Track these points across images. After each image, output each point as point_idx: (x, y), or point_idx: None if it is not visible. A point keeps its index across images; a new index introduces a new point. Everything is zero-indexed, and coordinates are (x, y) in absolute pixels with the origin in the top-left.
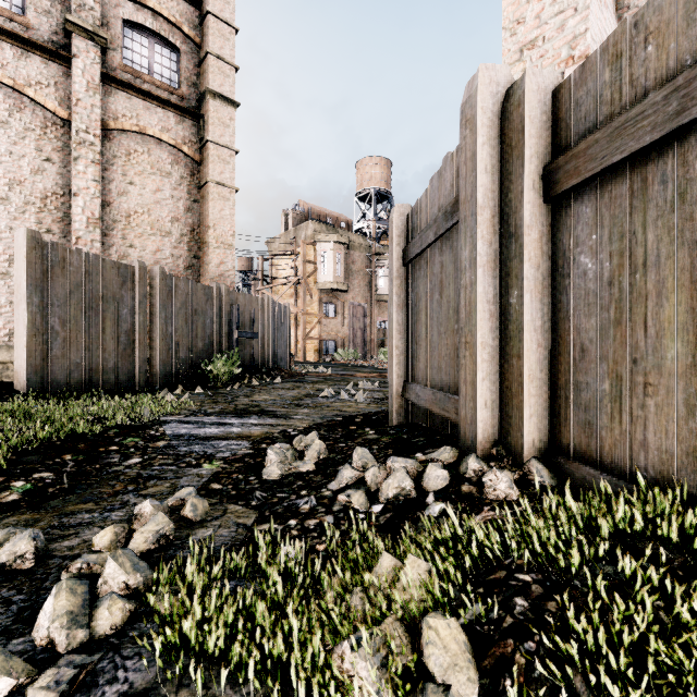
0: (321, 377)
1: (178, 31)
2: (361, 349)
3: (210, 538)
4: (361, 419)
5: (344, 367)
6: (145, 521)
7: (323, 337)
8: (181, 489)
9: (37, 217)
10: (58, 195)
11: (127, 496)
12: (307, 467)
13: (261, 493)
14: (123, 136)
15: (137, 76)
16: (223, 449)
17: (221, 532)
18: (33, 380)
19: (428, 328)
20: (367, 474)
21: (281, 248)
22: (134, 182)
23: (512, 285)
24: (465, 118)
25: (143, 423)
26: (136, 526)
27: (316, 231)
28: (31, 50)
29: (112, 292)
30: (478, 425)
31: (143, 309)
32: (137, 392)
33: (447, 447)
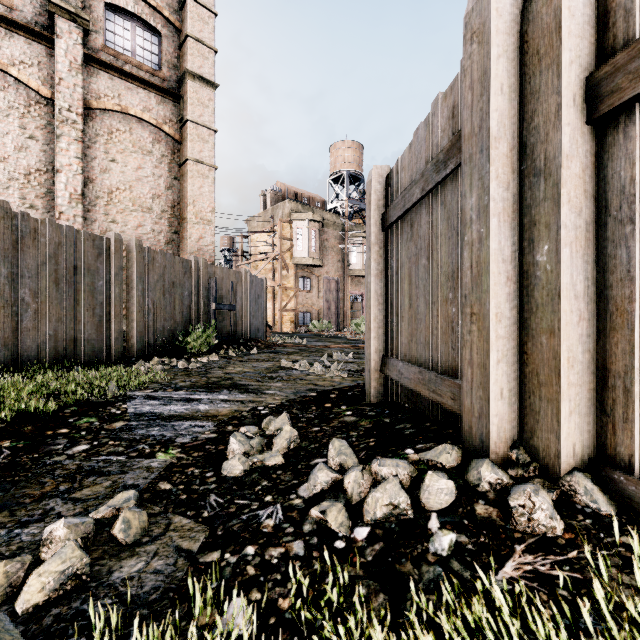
0: (297, 348)
1: (159, 15)
2: (334, 320)
3: (138, 577)
4: (336, 395)
5: (319, 338)
6: (56, 548)
7: (299, 309)
8: (122, 490)
9: (21, 192)
10: (41, 171)
11: (54, 500)
12: (275, 461)
13: (217, 499)
14: (105, 115)
15: (119, 58)
16: (184, 432)
17: (155, 564)
18: (1, 353)
19: (412, 298)
20: (347, 479)
21: (260, 226)
22: (116, 160)
23: (540, 238)
24: (471, 30)
25: (105, 399)
26: (45, 555)
27: (292, 210)
28: (14, 30)
29: (87, 264)
30: (492, 420)
31: (119, 281)
32: (113, 364)
33: (447, 444)
